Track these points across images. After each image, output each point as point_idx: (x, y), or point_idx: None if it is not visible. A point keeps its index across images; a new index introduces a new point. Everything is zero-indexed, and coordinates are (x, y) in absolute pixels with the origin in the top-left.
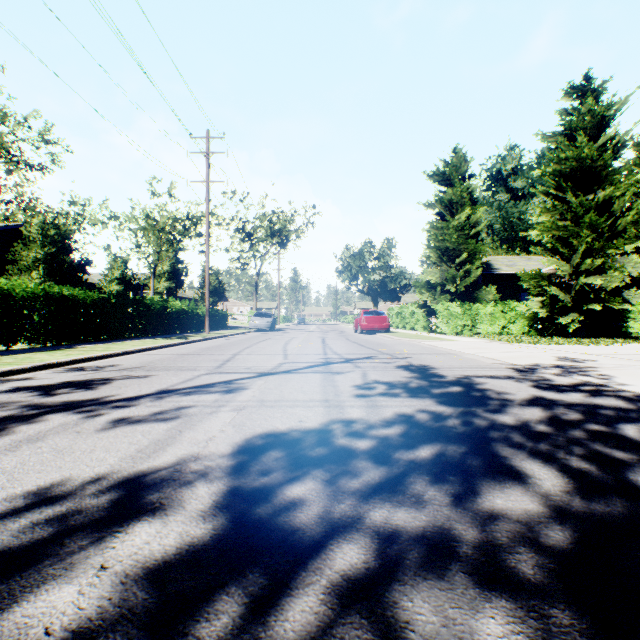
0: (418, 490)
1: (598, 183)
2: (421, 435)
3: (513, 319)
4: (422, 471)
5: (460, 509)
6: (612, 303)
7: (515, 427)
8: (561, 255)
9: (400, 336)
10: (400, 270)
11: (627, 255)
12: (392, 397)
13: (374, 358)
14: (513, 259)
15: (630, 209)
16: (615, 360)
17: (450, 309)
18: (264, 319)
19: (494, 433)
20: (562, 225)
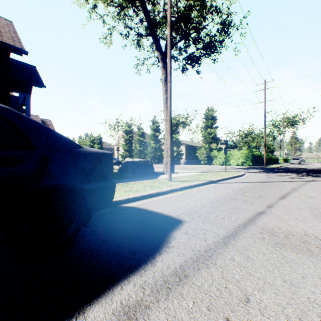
0: None
1: None
2: None
3: None
4: None
5: None
6: None
7: None
8: None
9: None
10: None
11: None
12: None
13: None
14: None
15: None
16: None
17: None
18: (296, 160)
19: None
20: None
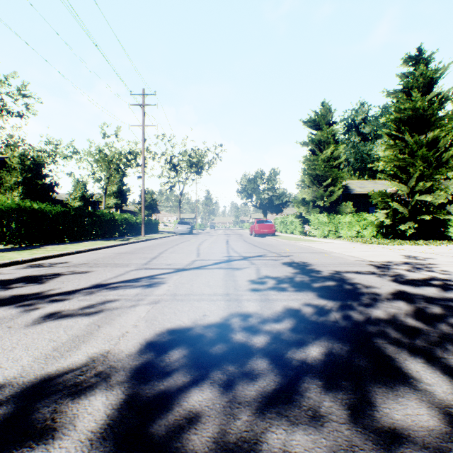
0: (314, 400)
1: (428, 127)
2: (309, 330)
3: (365, 226)
4: (314, 374)
5: (360, 428)
6: (438, 214)
7: (389, 321)
8: (400, 179)
9: (283, 238)
10: (282, 191)
11: (449, 179)
12: (281, 291)
13: (265, 256)
14: (364, 183)
15: (451, 146)
16: (447, 258)
17: (319, 219)
18: (185, 226)
19: (372, 328)
20: (402, 157)
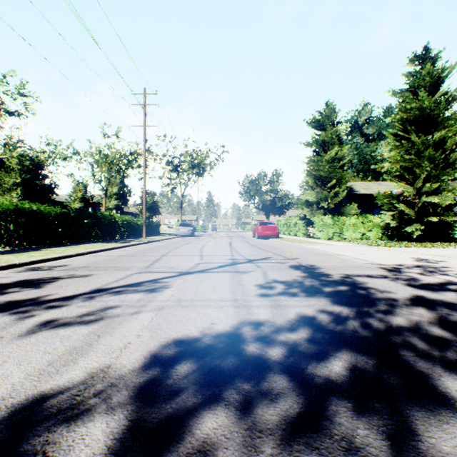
0: (345, 427)
1: (434, 127)
2: (327, 341)
3: (370, 228)
4: (342, 394)
5: None
6: (446, 216)
7: (412, 331)
8: (407, 180)
9: (287, 241)
10: (285, 192)
11: (456, 180)
12: (291, 296)
13: (270, 259)
14: (368, 184)
15: None
16: None
17: (324, 221)
18: (186, 228)
19: (396, 338)
20: (408, 158)
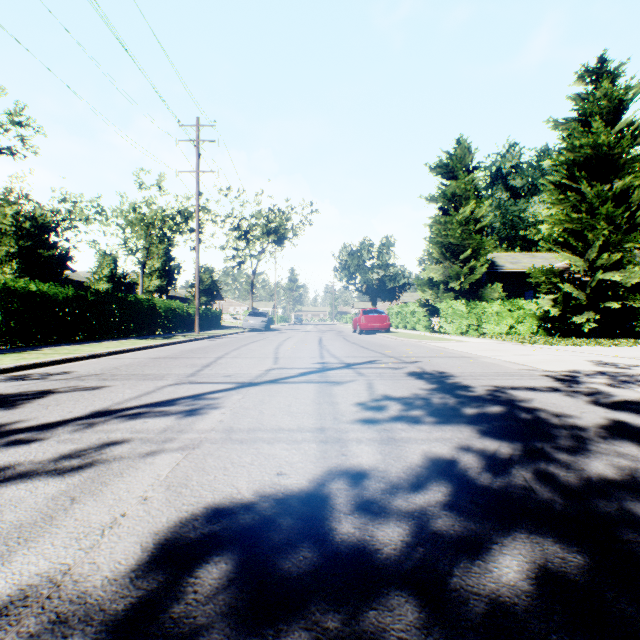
0: None
1: (615, 172)
2: (483, 510)
3: (521, 318)
4: None
5: None
6: (631, 301)
7: (630, 488)
8: (574, 250)
9: (402, 336)
10: (399, 269)
11: None
12: (413, 423)
13: (378, 362)
14: (517, 256)
15: None
16: None
17: (455, 308)
18: (259, 318)
19: (605, 504)
20: (576, 217)
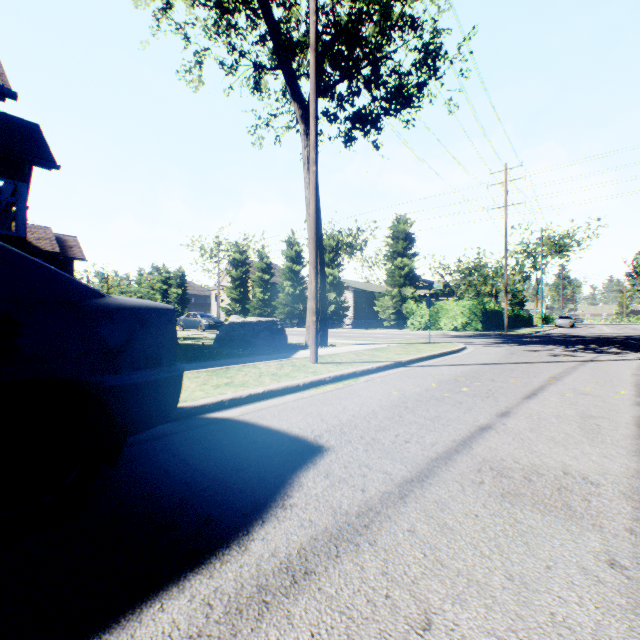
0: None
1: None
2: None
3: None
4: None
5: None
6: None
7: None
8: None
9: None
10: None
11: None
12: None
13: None
14: None
15: None
16: None
17: None
18: (566, 320)
19: None
20: None
